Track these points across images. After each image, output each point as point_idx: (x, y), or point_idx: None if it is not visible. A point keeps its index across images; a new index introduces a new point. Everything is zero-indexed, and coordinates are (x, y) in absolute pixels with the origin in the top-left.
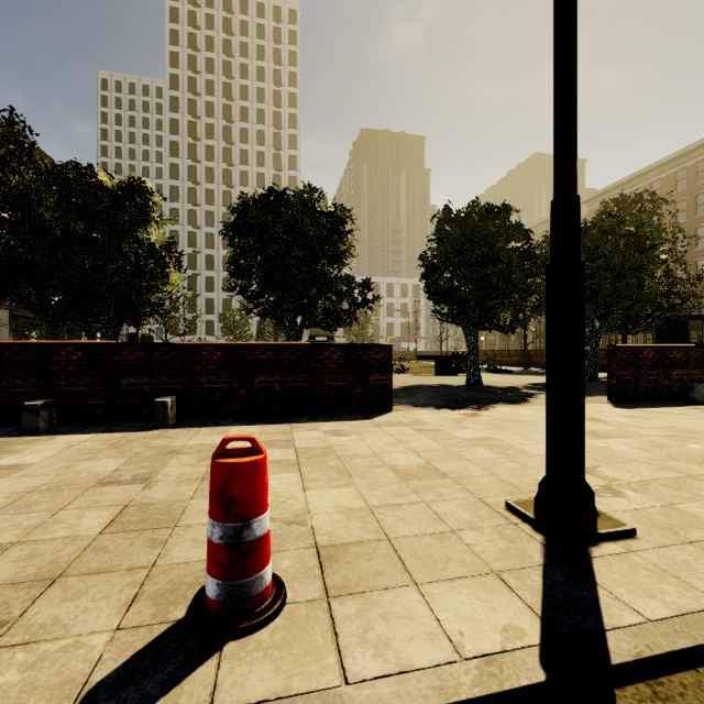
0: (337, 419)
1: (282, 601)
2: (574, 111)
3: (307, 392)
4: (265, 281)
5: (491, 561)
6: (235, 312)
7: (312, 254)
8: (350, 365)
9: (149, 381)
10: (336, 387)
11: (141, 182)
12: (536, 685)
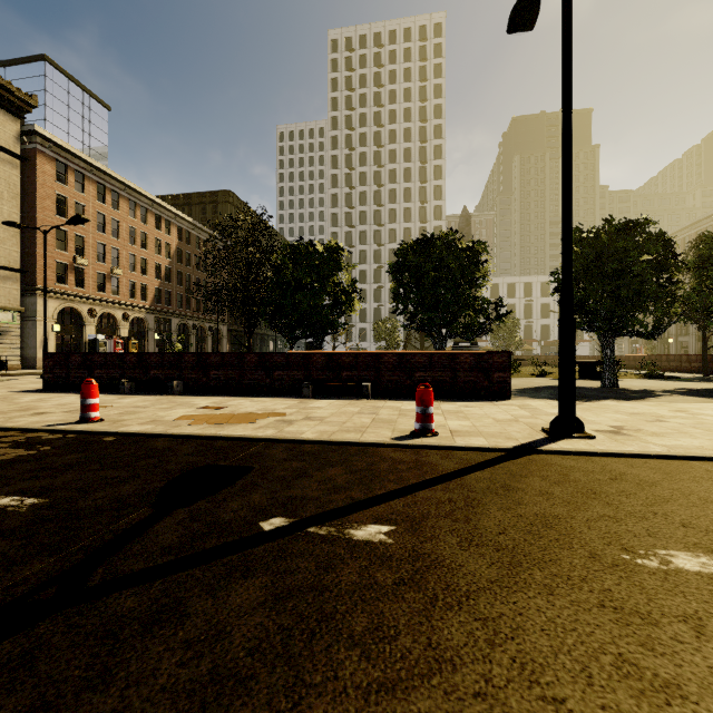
0: (468, 401)
1: (437, 434)
2: (569, 249)
3: (449, 383)
4: (418, 304)
5: (517, 437)
6: (387, 322)
7: (454, 282)
8: (479, 366)
9: (356, 374)
10: (469, 381)
11: (336, 243)
12: (508, 449)
